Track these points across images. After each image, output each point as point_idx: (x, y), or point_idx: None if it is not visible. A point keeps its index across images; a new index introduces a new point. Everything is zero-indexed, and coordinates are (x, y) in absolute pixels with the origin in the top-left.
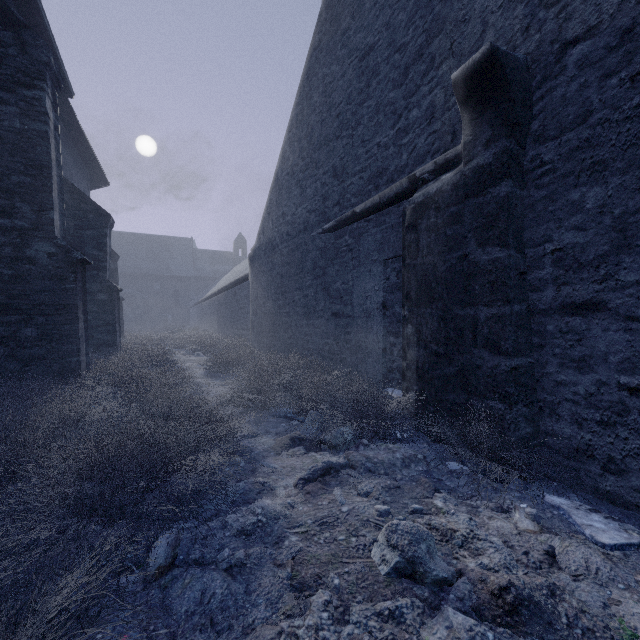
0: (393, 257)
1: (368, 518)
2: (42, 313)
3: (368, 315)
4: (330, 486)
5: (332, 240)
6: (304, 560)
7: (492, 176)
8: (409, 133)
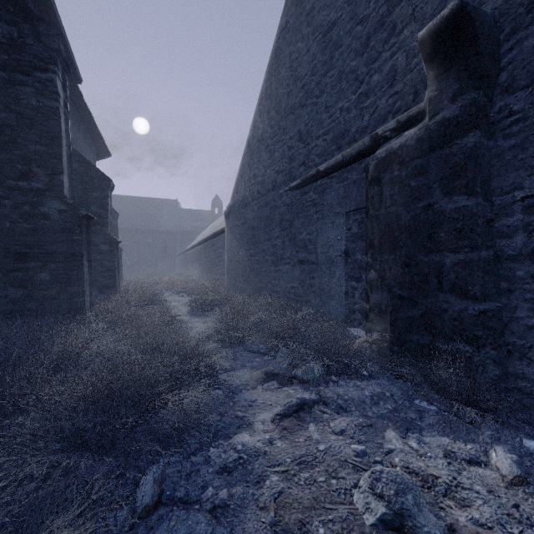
0: (355, 209)
1: (345, 458)
2: (54, 260)
3: (331, 262)
4: (305, 422)
5: (298, 196)
6: (286, 503)
7: (459, 128)
8: (370, 96)
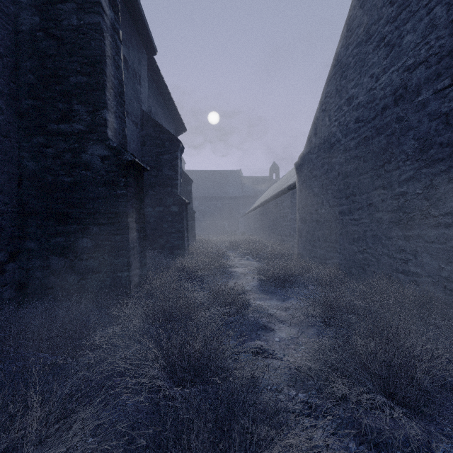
0: None
1: None
2: (96, 222)
3: None
4: None
5: None
6: None
7: None
8: None
